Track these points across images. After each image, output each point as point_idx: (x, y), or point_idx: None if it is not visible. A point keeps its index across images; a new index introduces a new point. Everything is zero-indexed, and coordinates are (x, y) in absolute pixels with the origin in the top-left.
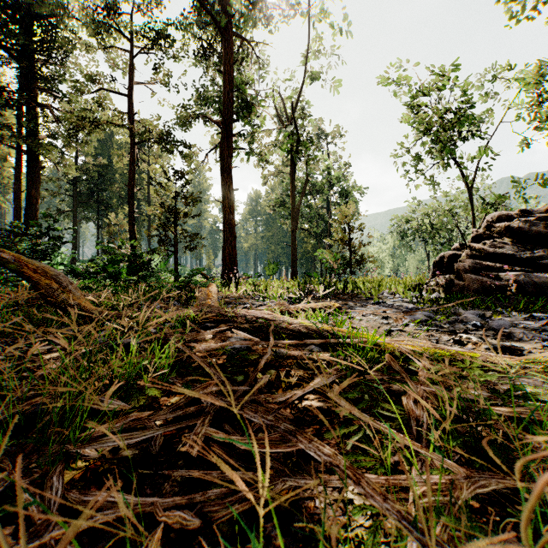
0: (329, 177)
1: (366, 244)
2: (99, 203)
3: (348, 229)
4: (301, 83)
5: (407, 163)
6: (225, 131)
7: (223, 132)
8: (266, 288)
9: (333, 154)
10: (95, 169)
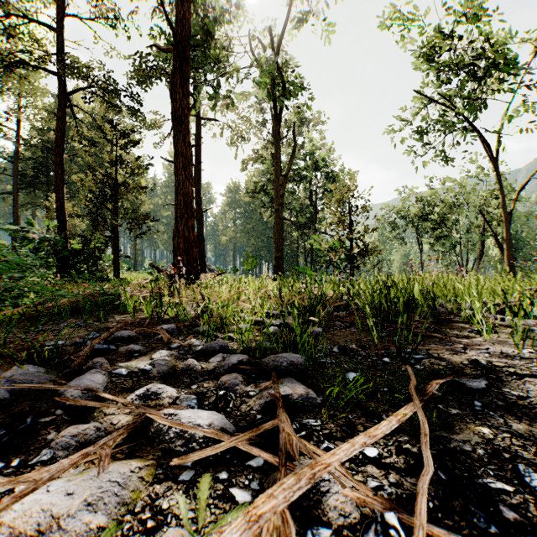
0: (316, 158)
1: (372, 230)
2: (48, 185)
3: (349, 211)
4: (289, 10)
5: (417, 132)
6: (176, 50)
7: (175, 58)
8: (227, 302)
9: (321, 132)
10: (41, 144)
